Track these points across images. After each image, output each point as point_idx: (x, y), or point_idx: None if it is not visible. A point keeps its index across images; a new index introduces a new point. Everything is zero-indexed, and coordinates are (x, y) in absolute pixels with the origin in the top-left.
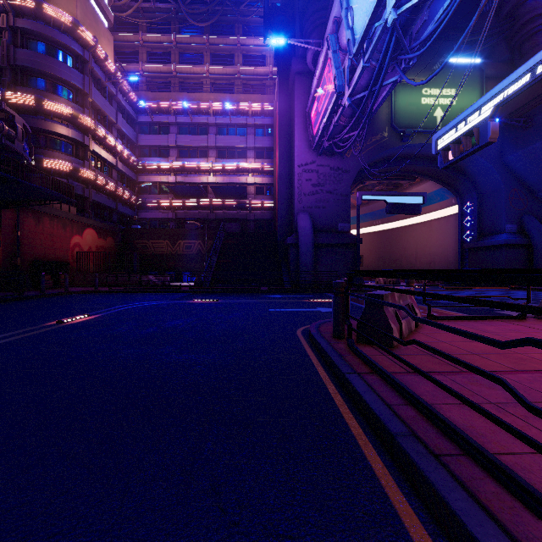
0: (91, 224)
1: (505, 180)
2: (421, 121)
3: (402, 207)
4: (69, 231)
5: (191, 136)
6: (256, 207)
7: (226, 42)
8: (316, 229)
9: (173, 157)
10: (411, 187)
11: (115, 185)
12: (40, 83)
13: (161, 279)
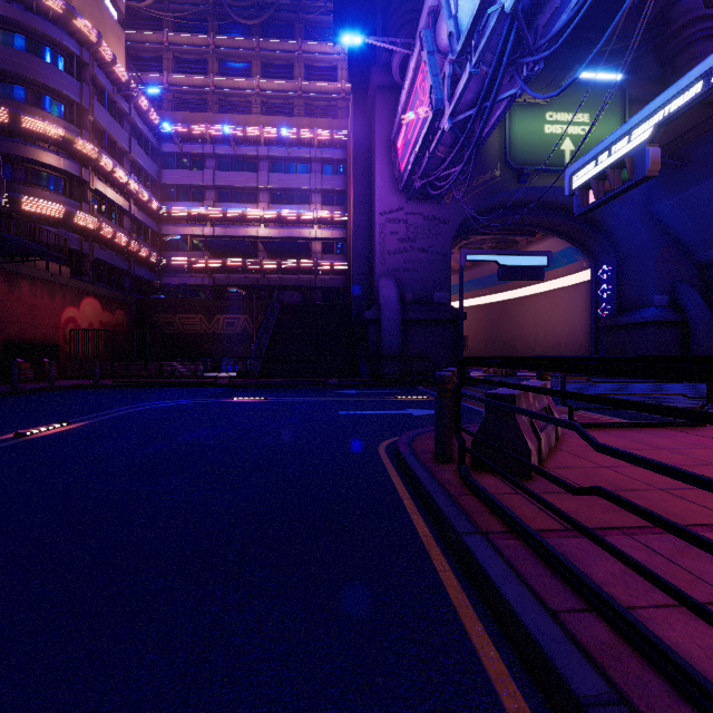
0: (91, 292)
1: (653, 237)
2: (544, 156)
3: (520, 270)
4: (60, 301)
5: (235, 173)
6: (323, 271)
7: (283, 48)
8: (404, 300)
9: (209, 201)
10: (529, 245)
11: (128, 237)
12: (17, 92)
13: (191, 368)
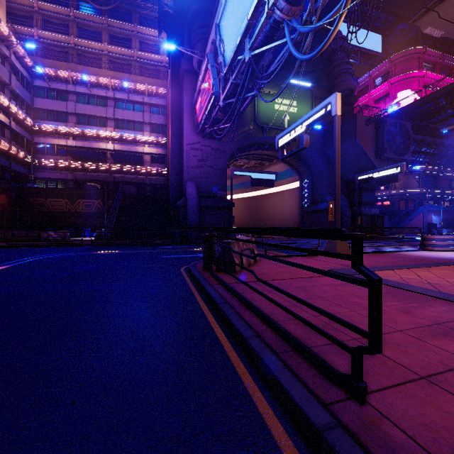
0: None
1: (326, 167)
2: (275, 121)
3: (262, 181)
4: None
5: (90, 106)
6: (151, 174)
7: (124, 27)
8: (200, 195)
9: (71, 122)
10: (270, 166)
11: (9, 144)
12: None
13: (61, 235)
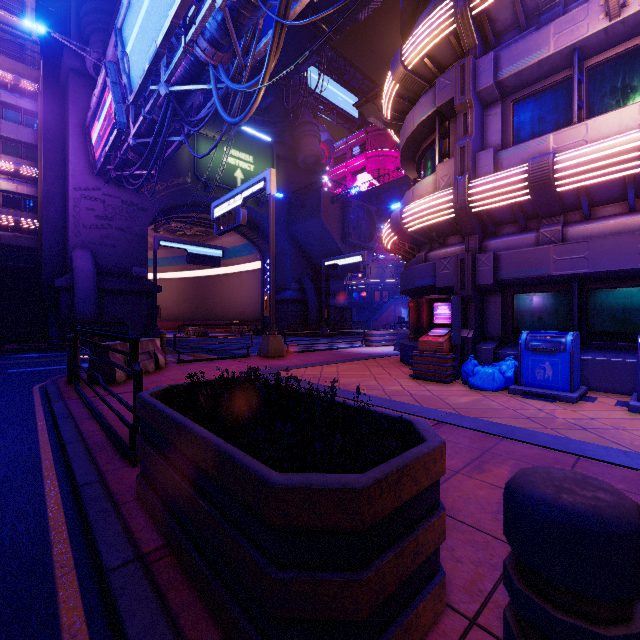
0: None
1: (291, 246)
2: (223, 177)
3: (203, 258)
4: None
5: None
6: (3, 226)
7: None
8: (102, 272)
9: None
10: (222, 236)
11: None
12: None
13: None
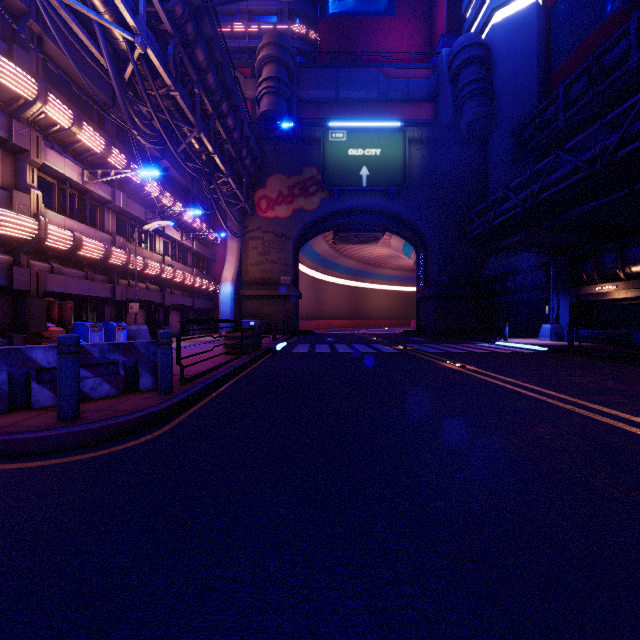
0: None
1: None
2: None
3: None
4: None
5: None
6: None
7: None
8: None
9: None
10: None
11: None
12: None
13: None
